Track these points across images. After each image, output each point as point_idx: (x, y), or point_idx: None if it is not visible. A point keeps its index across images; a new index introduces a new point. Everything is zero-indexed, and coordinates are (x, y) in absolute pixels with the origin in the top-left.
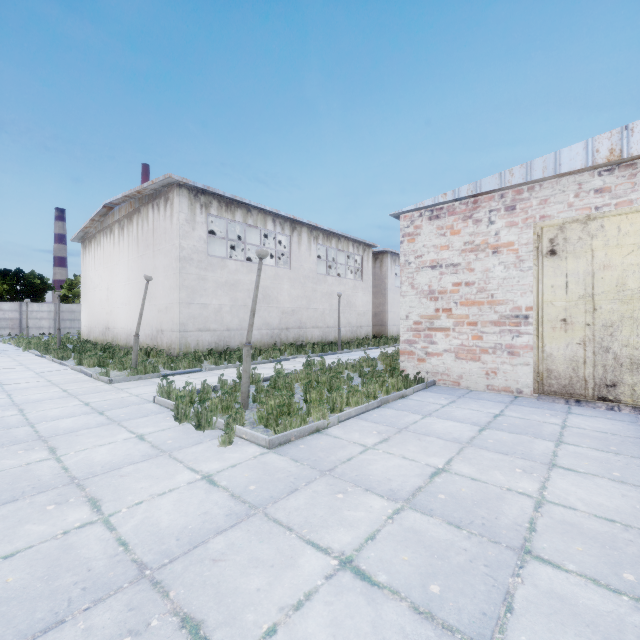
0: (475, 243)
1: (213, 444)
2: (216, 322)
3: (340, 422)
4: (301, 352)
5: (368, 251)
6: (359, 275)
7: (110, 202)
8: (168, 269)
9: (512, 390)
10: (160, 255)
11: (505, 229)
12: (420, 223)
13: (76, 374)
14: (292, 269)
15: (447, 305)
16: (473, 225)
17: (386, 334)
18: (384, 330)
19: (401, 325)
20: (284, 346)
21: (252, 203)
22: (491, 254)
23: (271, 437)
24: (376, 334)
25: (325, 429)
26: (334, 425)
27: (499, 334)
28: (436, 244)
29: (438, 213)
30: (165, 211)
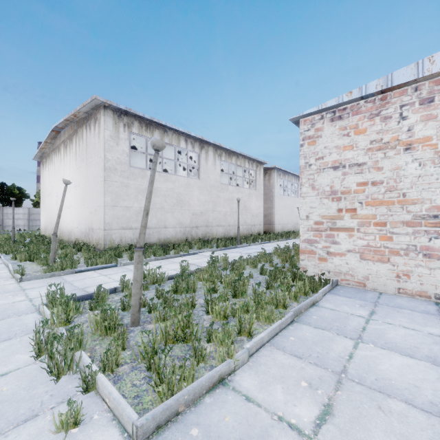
0: (383, 141)
1: (51, 422)
2: (137, 222)
3: (250, 355)
4: (207, 246)
5: (260, 167)
6: (253, 185)
7: (56, 126)
8: (96, 177)
9: (429, 295)
10: (91, 166)
11: (420, 123)
12: (321, 125)
13: (1, 269)
14: (201, 179)
15: (351, 205)
16: (381, 122)
17: (273, 231)
18: (272, 228)
19: (301, 225)
20: (194, 241)
21: (167, 124)
22: (403, 151)
23: (142, 419)
24: (265, 231)
25: (231, 374)
26: (243, 364)
27: (413, 235)
28: (338, 145)
29: (341, 114)
30: (94, 129)
